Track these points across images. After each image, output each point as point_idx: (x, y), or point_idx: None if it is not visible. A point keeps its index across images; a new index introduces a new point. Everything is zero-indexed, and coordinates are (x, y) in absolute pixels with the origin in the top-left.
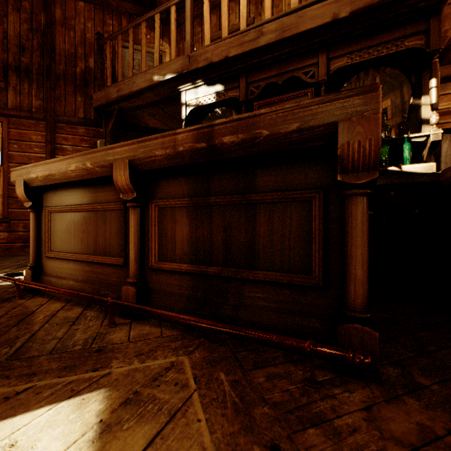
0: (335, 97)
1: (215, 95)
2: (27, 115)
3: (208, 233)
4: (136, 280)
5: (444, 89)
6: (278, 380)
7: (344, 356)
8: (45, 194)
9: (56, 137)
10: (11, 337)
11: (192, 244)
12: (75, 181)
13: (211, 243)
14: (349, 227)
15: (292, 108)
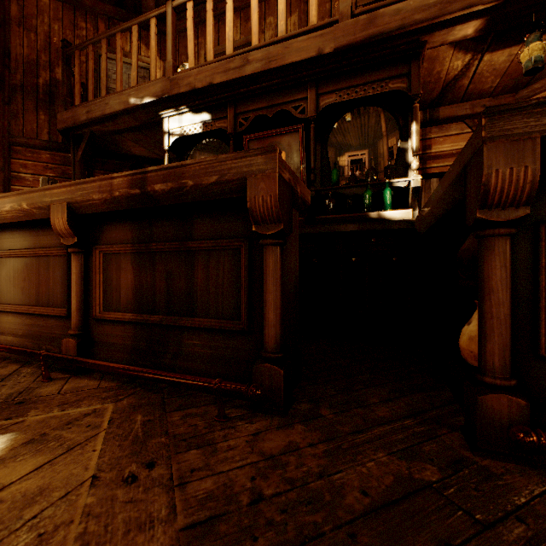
0: (246, 154)
1: (202, 125)
2: None
3: (152, 281)
4: (78, 331)
5: (448, 130)
6: (192, 418)
7: (241, 389)
8: None
9: (11, 163)
10: None
11: (136, 292)
12: (13, 223)
13: (154, 291)
14: (265, 274)
15: (212, 161)
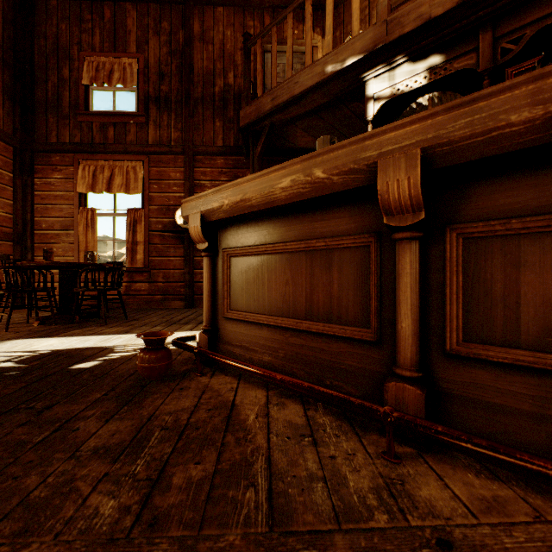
0: None
1: (427, 73)
2: (166, 151)
3: None
4: (417, 373)
5: None
6: None
7: None
8: (222, 232)
9: (194, 172)
10: (239, 460)
11: None
12: (281, 206)
13: None
14: None
15: None
